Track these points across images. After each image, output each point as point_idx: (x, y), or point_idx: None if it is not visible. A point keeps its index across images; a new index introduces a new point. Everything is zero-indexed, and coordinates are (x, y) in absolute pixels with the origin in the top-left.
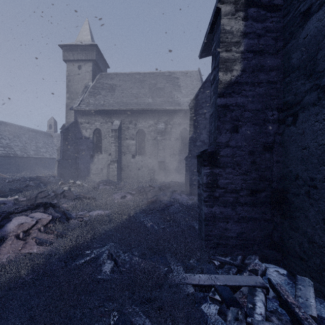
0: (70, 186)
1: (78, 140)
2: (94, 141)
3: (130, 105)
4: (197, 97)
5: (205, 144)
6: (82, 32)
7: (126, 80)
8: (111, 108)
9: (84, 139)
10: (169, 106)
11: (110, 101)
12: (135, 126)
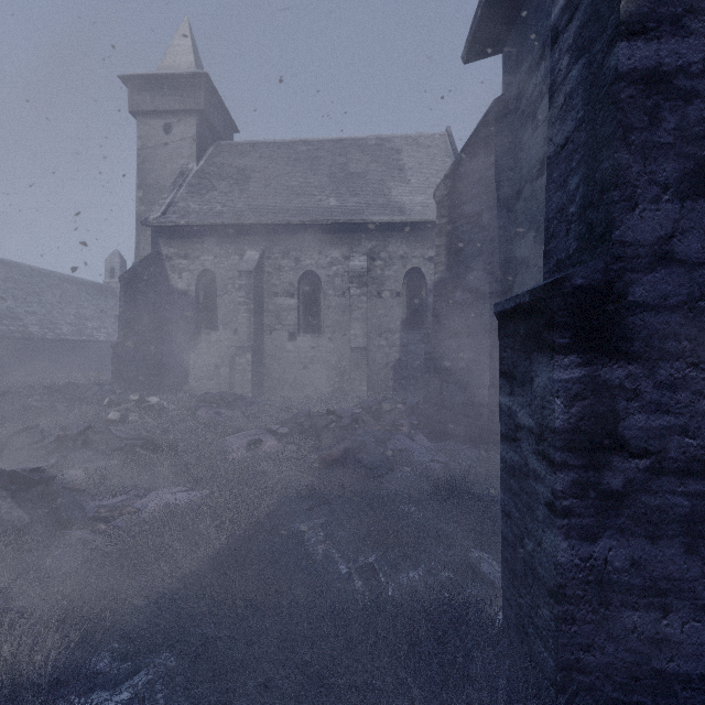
0: (130, 410)
1: (161, 298)
2: (200, 300)
3: (284, 213)
4: (457, 171)
5: (482, 299)
6: (175, 47)
7: (276, 157)
8: (239, 220)
9: (176, 295)
10: (378, 214)
11: (237, 206)
12: (297, 264)
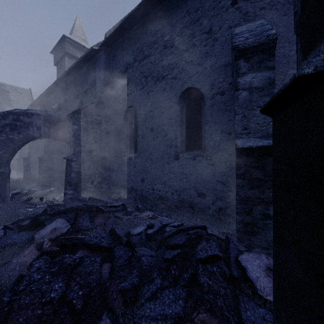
0: None
1: None
2: None
3: None
4: None
5: None
6: None
7: None
8: None
9: None
10: None
11: None
12: None
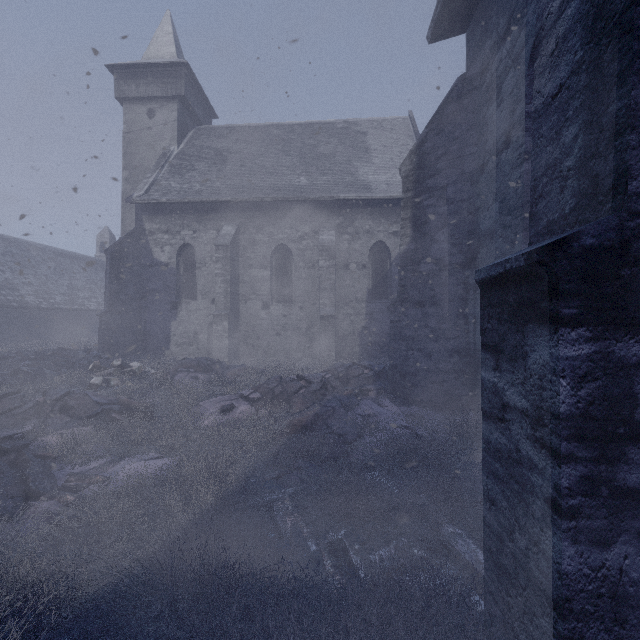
0: (113, 375)
1: (145, 270)
2: (180, 272)
3: (258, 191)
4: (422, 146)
5: (446, 270)
6: (158, 39)
7: (250, 140)
8: (216, 197)
9: (158, 267)
10: (345, 192)
11: (215, 184)
12: (270, 238)
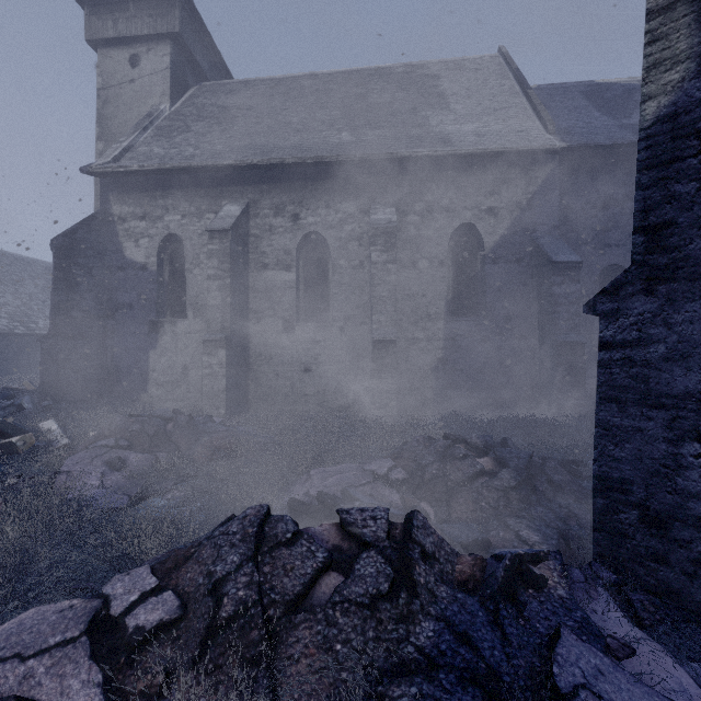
0: None
1: (112, 274)
2: (164, 277)
3: (277, 152)
4: None
5: None
6: None
7: (272, 93)
8: (212, 160)
9: (131, 270)
10: (411, 147)
11: (215, 147)
12: (295, 223)
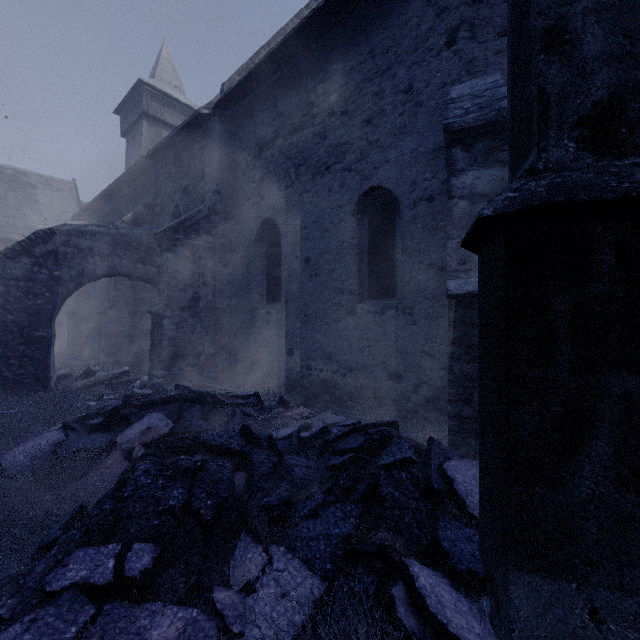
0: None
1: None
2: None
3: None
4: None
5: None
6: None
7: None
8: None
9: None
10: (19, 234)
11: None
12: None
